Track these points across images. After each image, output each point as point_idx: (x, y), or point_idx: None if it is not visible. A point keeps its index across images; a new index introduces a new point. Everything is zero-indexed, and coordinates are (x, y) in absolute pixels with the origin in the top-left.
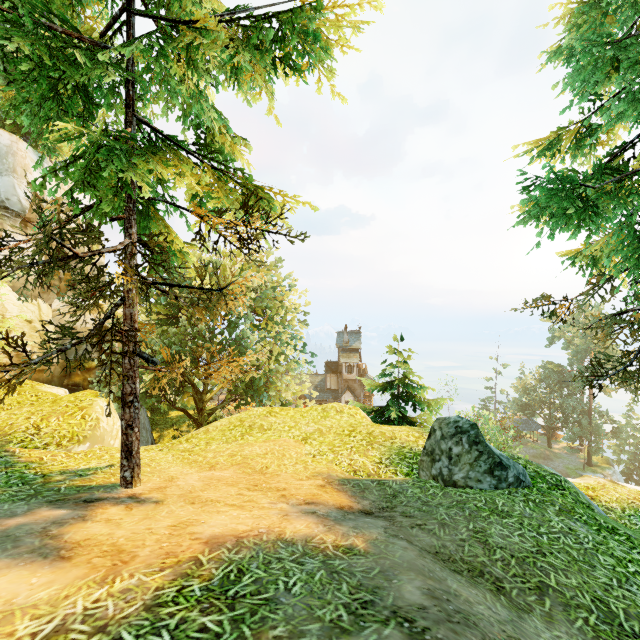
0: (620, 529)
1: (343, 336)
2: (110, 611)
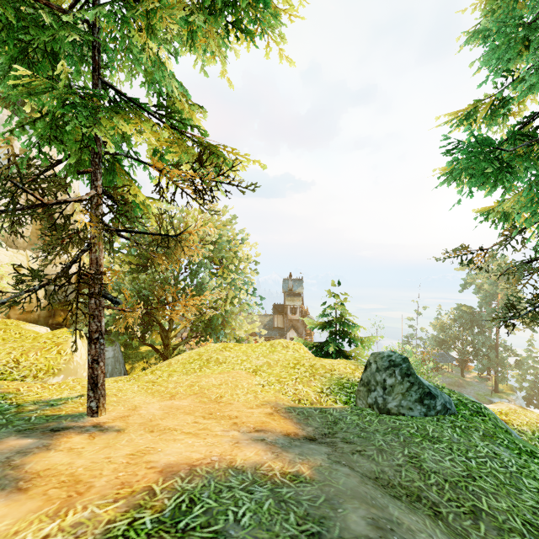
0: (537, 452)
1: (288, 283)
2: None
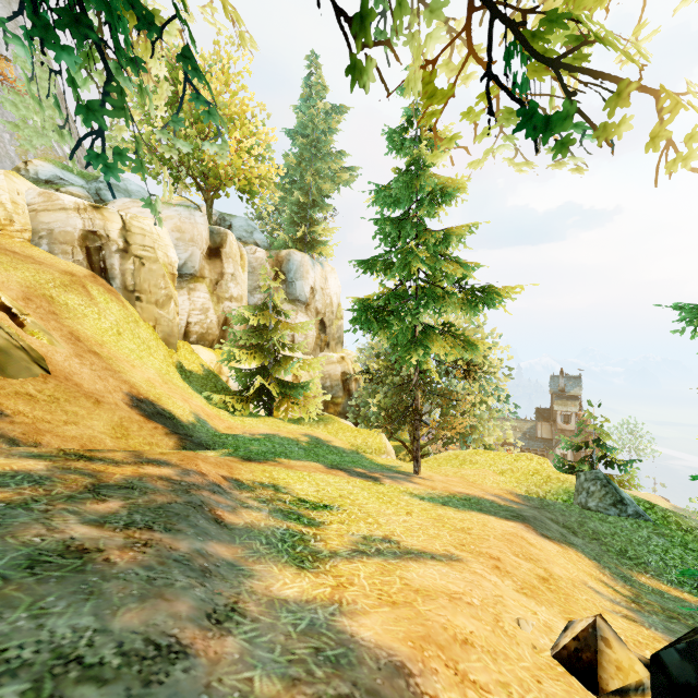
0: None
1: (558, 381)
2: (438, 494)
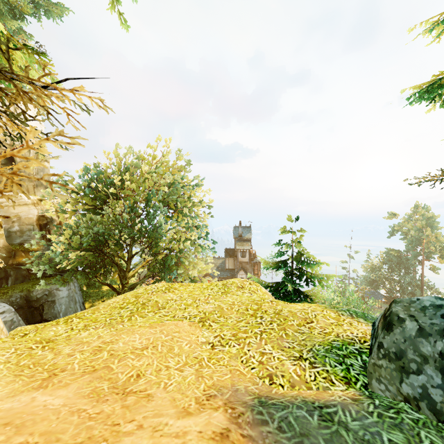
0: None
1: (238, 229)
2: None
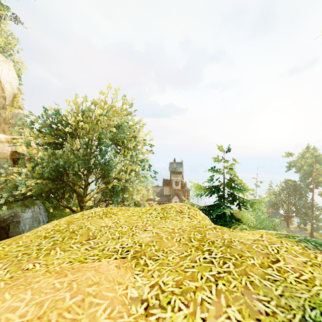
0: None
1: (173, 165)
2: None
